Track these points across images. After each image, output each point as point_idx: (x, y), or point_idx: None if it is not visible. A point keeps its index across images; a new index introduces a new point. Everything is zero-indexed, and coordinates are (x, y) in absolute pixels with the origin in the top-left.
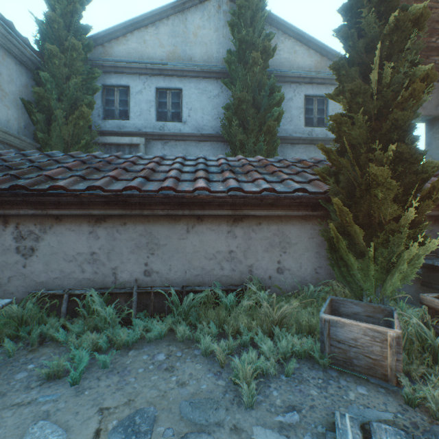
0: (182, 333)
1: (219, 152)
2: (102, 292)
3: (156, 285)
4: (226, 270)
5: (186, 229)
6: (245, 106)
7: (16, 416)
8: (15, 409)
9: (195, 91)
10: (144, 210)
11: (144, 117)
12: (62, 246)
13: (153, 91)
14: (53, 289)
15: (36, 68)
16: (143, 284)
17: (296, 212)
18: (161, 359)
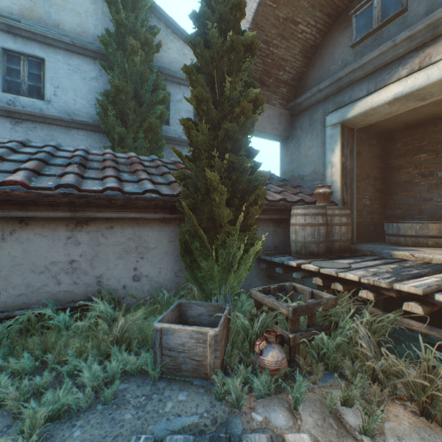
0: None
1: (98, 144)
2: None
3: None
4: (65, 284)
5: (1, 236)
6: (125, 97)
7: None
8: None
9: (65, 66)
10: None
11: None
12: None
13: None
14: None
15: None
16: None
17: (153, 215)
18: None
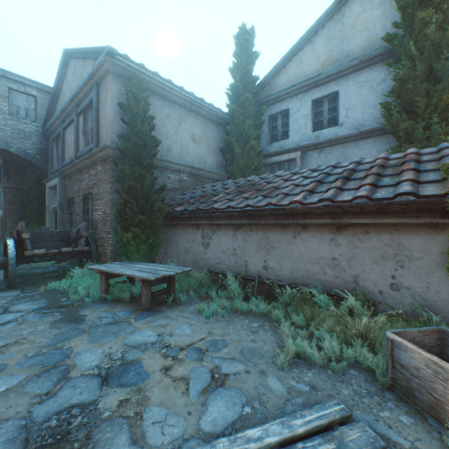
0: (276, 315)
1: (385, 146)
2: (238, 276)
3: (271, 278)
4: (328, 276)
5: (293, 235)
6: (411, 84)
7: (182, 320)
8: (183, 318)
9: (353, 87)
10: (261, 220)
11: (300, 132)
12: (220, 243)
13: (309, 105)
14: (216, 269)
15: (226, 124)
16: (262, 275)
17: (414, 220)
18: (254, 325)
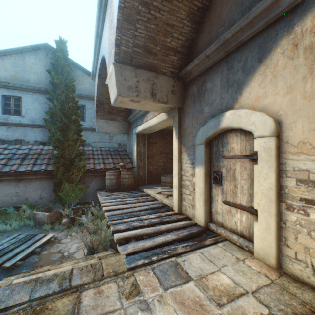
0: None
1: (47, 134)
2: None
3: None
4: (15, 200)
5: None
6: (56, 115)
7: None
8: None
9: (31, 99)
10: None
11: None
12: None
13: (0, 97)
14: None
15: None
16: None
17: (47, 176)
18: None
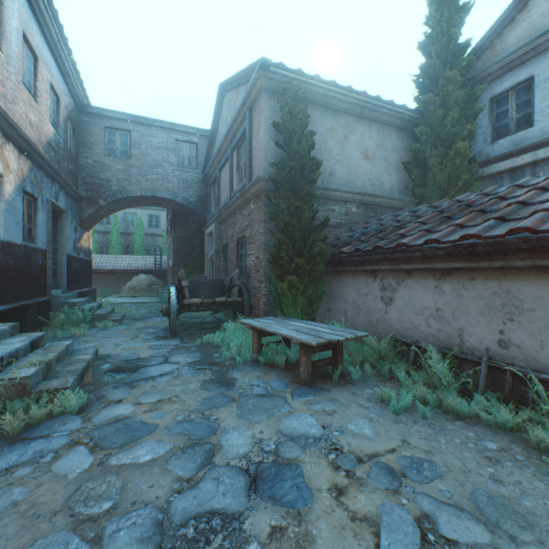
0: (537, 437)
1: None
2: (445, 352)
3: (516, 364)
4: None
5: None
6: None
7: (356, 409)
8: (357, 406)
9: None
10: (493, 262)
11: None
12: (410, 299)
13: None
14: (404, 338)
15: (413, 127)
16: (496, 357)
17: None
18: (488, 446)
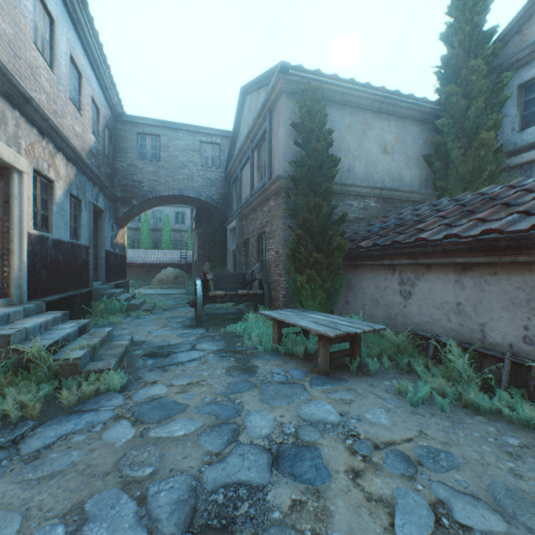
0: None
1: None
2: (465, 347)
3: None
4: None
5: None
6: None
7: (373, 399)
8: (374, 396)
9: None
10: (517, 256)
11: None
12: (430, 293)
13: None
14: (423, 332)
15: (434, 119)
16: (520, 353)
17: None
18: (509, 441)
